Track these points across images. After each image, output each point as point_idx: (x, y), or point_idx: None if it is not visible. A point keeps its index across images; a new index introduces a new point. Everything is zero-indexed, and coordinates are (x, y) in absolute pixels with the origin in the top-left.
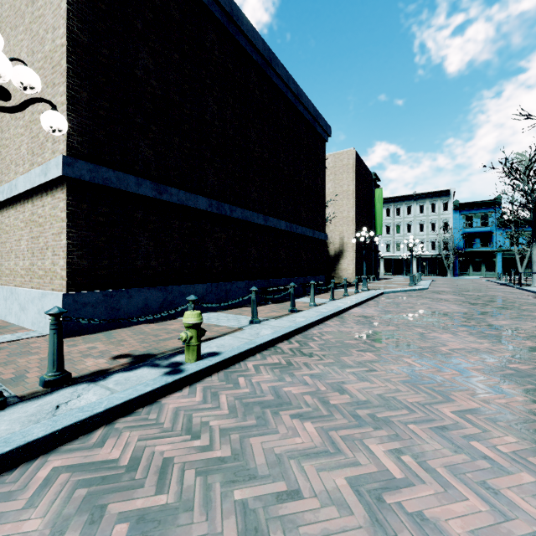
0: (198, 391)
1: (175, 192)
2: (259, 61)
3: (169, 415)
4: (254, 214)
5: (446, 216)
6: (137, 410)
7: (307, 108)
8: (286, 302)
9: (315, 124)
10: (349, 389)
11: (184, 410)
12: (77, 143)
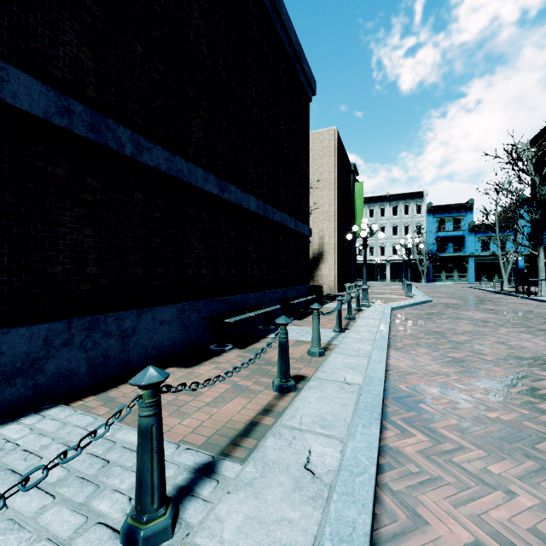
0: None
1: None
2: None
3: None
4: (197, 171)
5: (420, 219)
6: None
7: (288, 32)
8: (259, 342)
9: (297, 66)
10: None
11: None
12: None
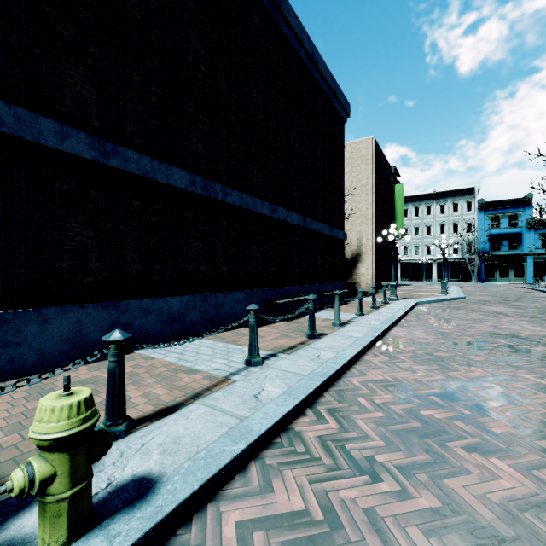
0: None
1: (133, 156)
2: None
3: None
4: (257, 201)
5: (470, 216)
6: None
7: (324, 75)
8: (299, 319)
9: (332, 98)
10: None
11: None
12: None
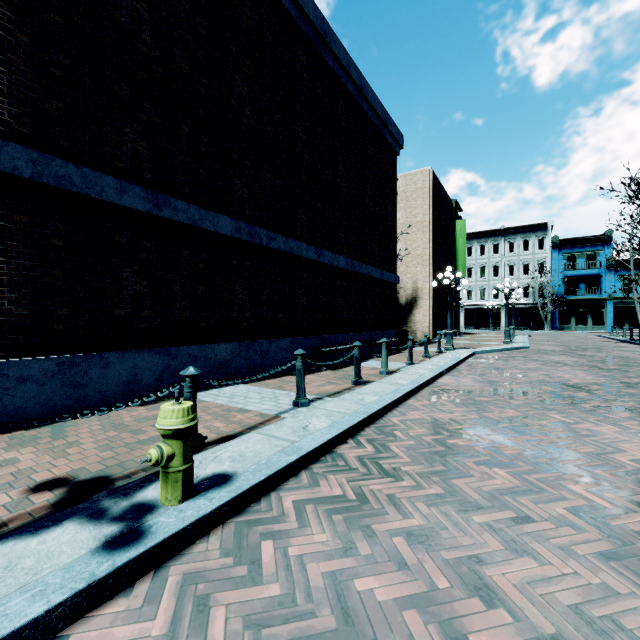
0: (166, 592)
1: (182, 206)
2: (309, 33)
3: None
4: (302, 245)
5: (543, 256)
6: None
7: (374, 107)
8: (346, 368)
9: (383, 130)
10: (500, 586)
11: None
12: (9, 116)
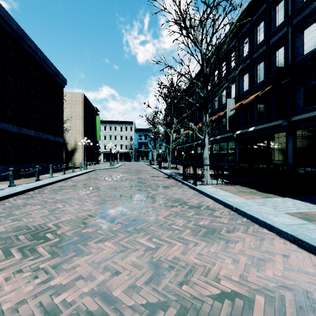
0: None
1: None
2: (14, 34)
3: None
4: (10, 126)
5: (132, 133)
6: None
7: (50, 67)
8: (34, 177)
9: (56, 76)
10: (56, 198)
11: None
12: None
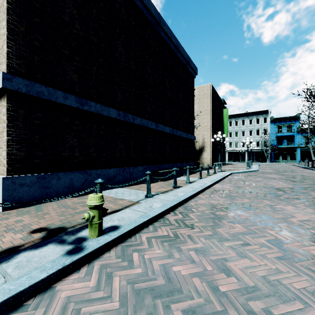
0: (94, 271)
1: (93, 104)
2: (152, 21)
3: (57, 311)
4: (148, 122)
5: (266, 126)
6: (27, 302)
7: (183, 55)
8: (170, 180)
9: (188, 66)
10: (233, 269)
11: (74, 302)
12: (16, 64)
